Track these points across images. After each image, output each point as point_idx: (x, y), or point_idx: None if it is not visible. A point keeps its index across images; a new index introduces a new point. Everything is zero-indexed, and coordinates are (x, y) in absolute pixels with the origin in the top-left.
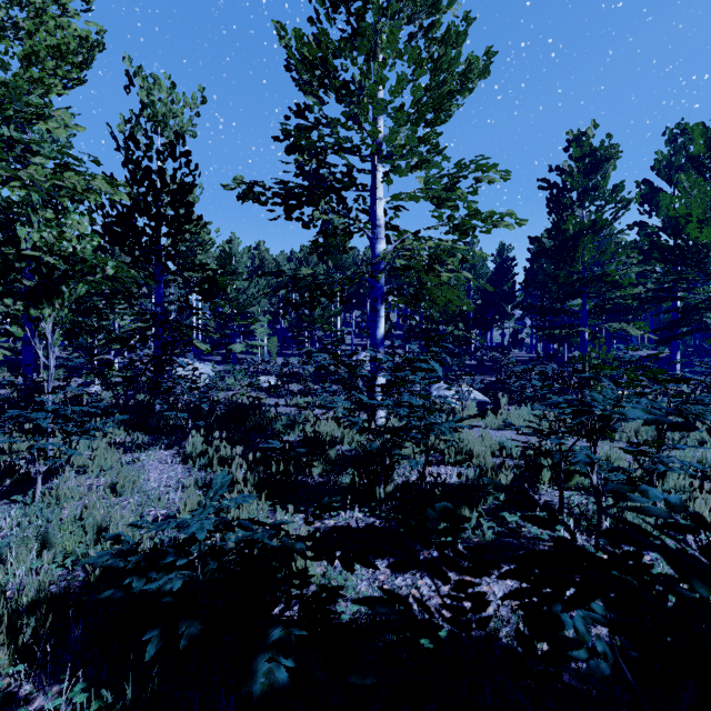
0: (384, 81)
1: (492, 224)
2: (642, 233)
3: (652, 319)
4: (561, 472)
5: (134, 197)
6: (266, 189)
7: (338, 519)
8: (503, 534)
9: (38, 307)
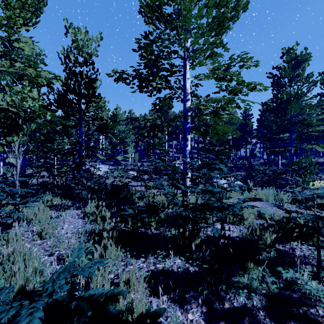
0: (191, 11)
1: (250, 90)
2: (319, 100)
3: (323, 143)
4: (319, 240)
5: (65, 82)
6: (129, 75)
7: (165, 263)
8: (282, 287)
9: (11, 136)
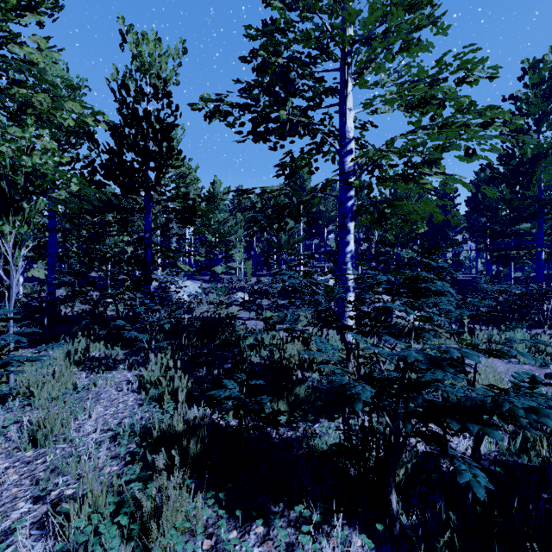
0: None
1: (480, 126)
2: None
3: None
4: None
5: (113, 126)
6: (232, 107)
7: (319, 548)
8: None
9: None
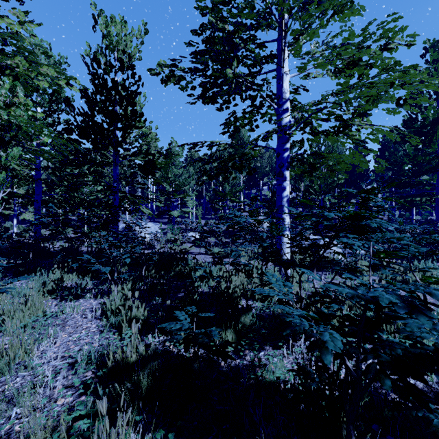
0: None
1: (401, 86)
2: None
3: None
4: None
5: (84, 89)
6: (185, 72)
7: None
8: None
9: None
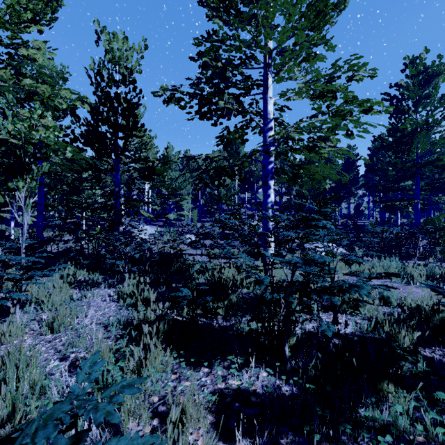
0: None
1: (363, 112)
2: None
3: None
4: None
5: (94, 106)
6: (184, 94)
7: (242, 377)
8: None
9: (14, 180)
